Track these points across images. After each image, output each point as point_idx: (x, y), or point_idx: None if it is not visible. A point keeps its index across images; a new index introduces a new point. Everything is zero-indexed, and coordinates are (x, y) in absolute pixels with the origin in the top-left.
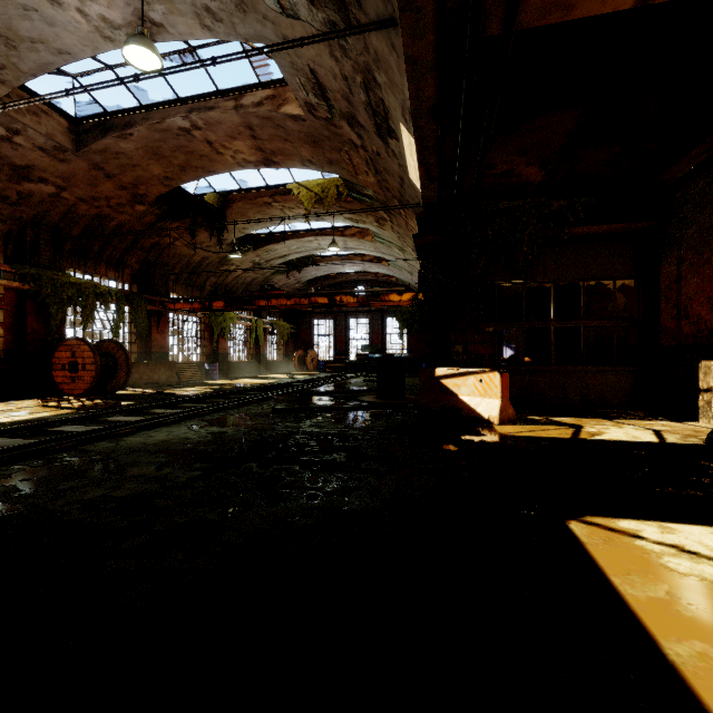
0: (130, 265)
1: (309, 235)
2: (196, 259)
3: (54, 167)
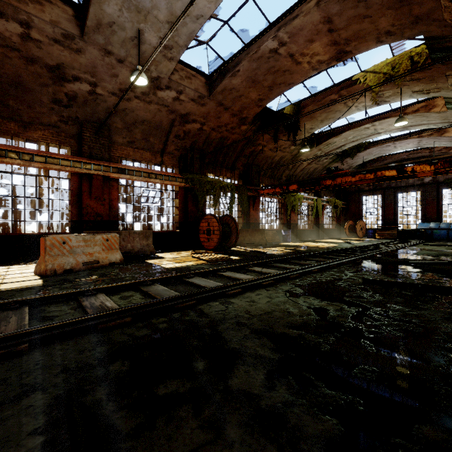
0: (238, 168)
1: (366, 123)
2: (276, 158)
3: (199, 111)
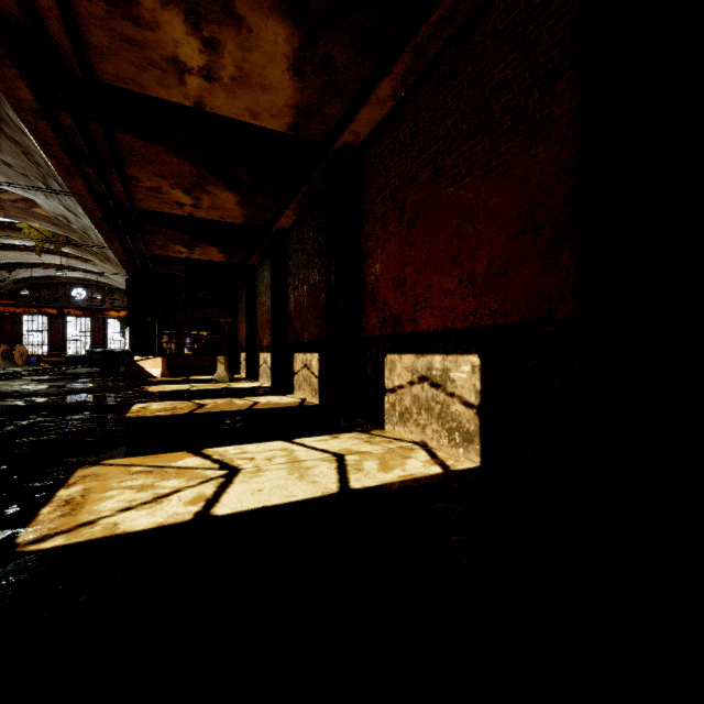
0: None
1: (30, 250)
2: None
3: None
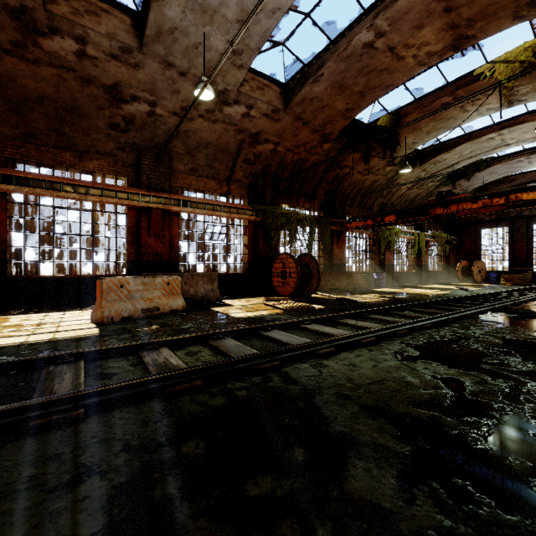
0: (319, 196)
1: (489, 132)
2: (367, 183)
3: (272, 128)
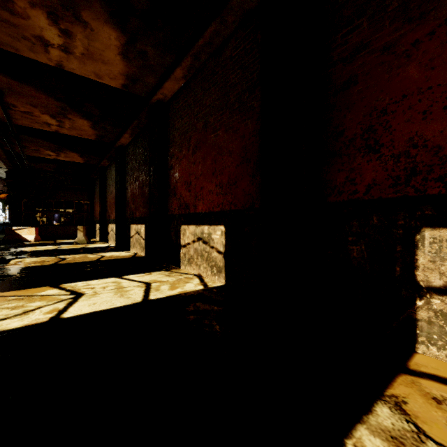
0: None
1: None
2: None
3: None
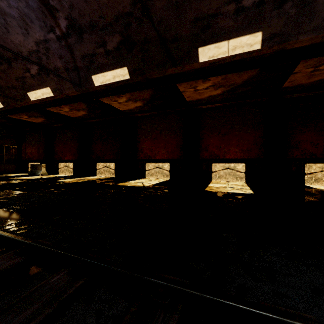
0: None
1: None
2: None
3: None
